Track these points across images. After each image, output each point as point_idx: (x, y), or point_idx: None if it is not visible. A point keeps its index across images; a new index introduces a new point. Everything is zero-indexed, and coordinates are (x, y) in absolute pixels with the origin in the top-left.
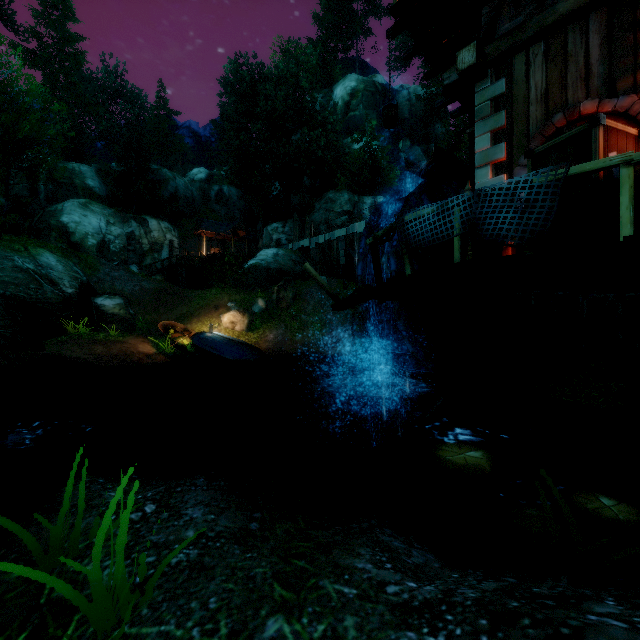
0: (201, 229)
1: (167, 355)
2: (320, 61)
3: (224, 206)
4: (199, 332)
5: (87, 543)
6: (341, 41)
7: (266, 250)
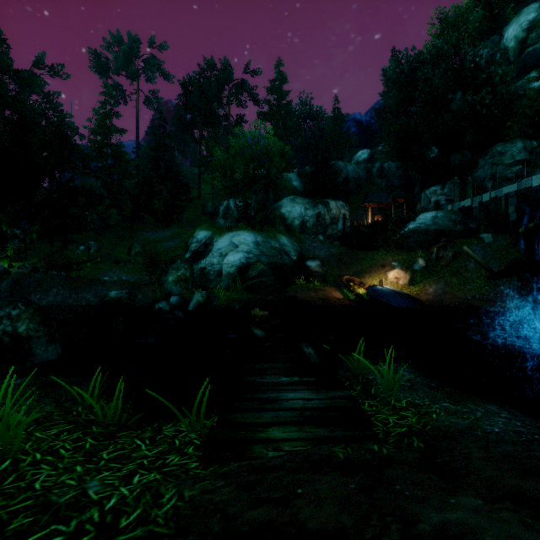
0: (367, 203)
1: (350, 300)
2: (485, 11)
3: (384, 178)
4: (371, 285)
5: (367, 371)
6: None
7: (424, 214)
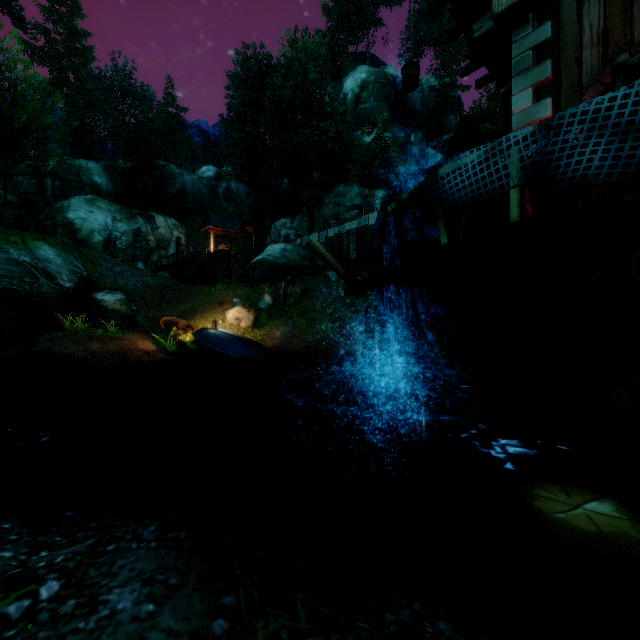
0: (208, 225)
1: (168, 352)
2: (329, 54)
3: (232, 203)
4: (202, 328)
5: None
6: (351, 33)
7: (274, 245)
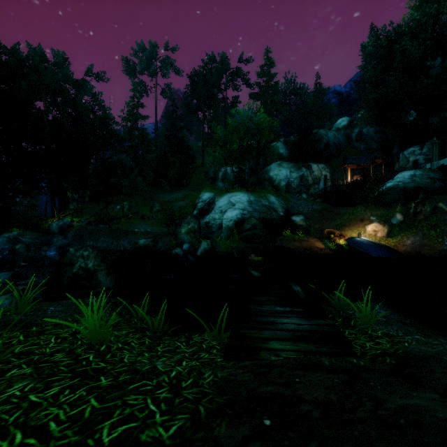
0: (346, 164)
1: (331, 250)
2: None
3: (363, 142)
4: (351, 237)
5: (347, 307)
6: None
7: (402, 173)
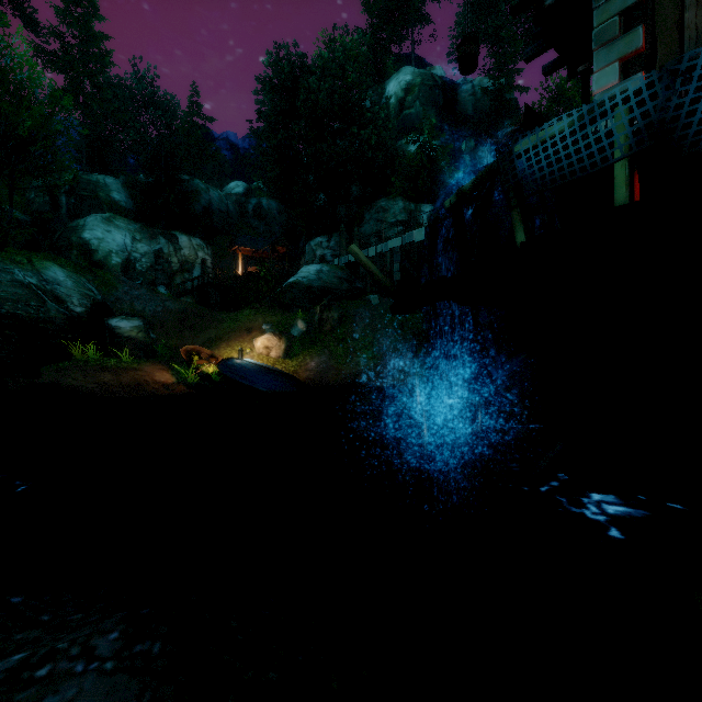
0: (236, 245)
1: (188, 385)
2: (370, 54)
3: (263, 221)
4: (226, 358)
5: None
6: (394, 31)
7: (308, 266)
